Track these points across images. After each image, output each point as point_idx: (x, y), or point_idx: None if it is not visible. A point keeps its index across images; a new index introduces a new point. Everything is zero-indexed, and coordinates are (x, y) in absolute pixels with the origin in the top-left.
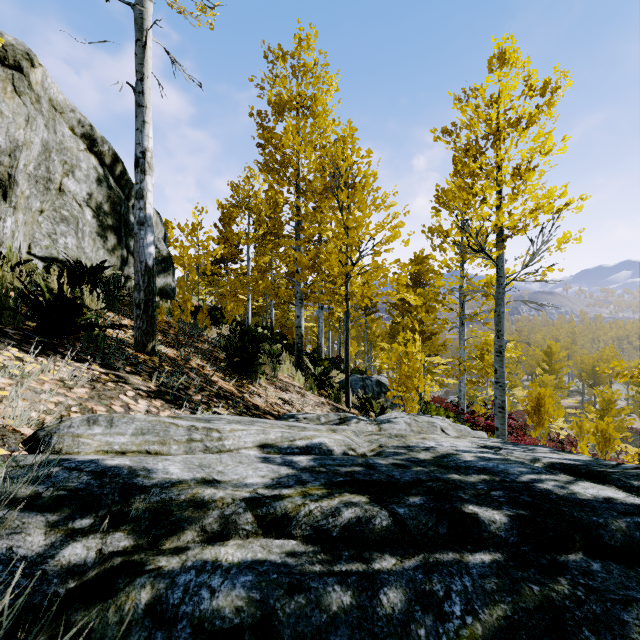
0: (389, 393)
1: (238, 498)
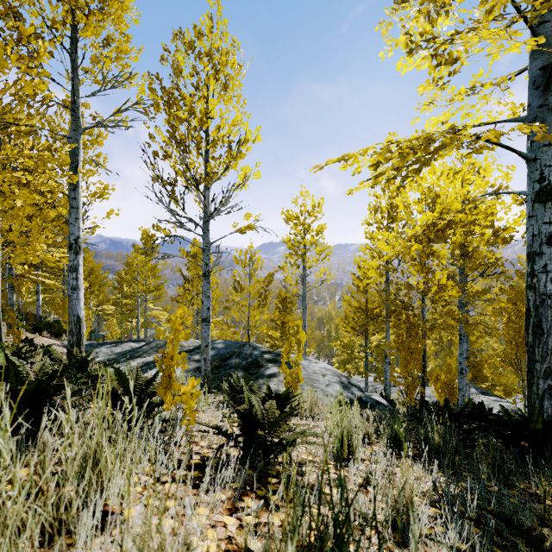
0: (106, 338)
1: (87, 344)
